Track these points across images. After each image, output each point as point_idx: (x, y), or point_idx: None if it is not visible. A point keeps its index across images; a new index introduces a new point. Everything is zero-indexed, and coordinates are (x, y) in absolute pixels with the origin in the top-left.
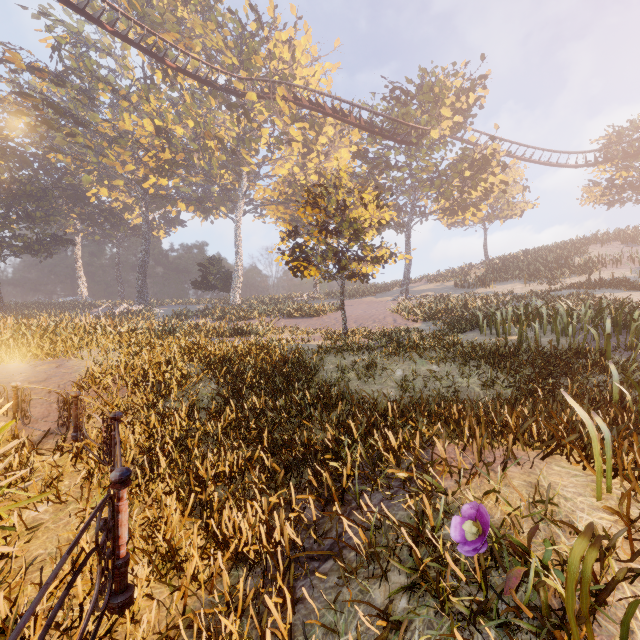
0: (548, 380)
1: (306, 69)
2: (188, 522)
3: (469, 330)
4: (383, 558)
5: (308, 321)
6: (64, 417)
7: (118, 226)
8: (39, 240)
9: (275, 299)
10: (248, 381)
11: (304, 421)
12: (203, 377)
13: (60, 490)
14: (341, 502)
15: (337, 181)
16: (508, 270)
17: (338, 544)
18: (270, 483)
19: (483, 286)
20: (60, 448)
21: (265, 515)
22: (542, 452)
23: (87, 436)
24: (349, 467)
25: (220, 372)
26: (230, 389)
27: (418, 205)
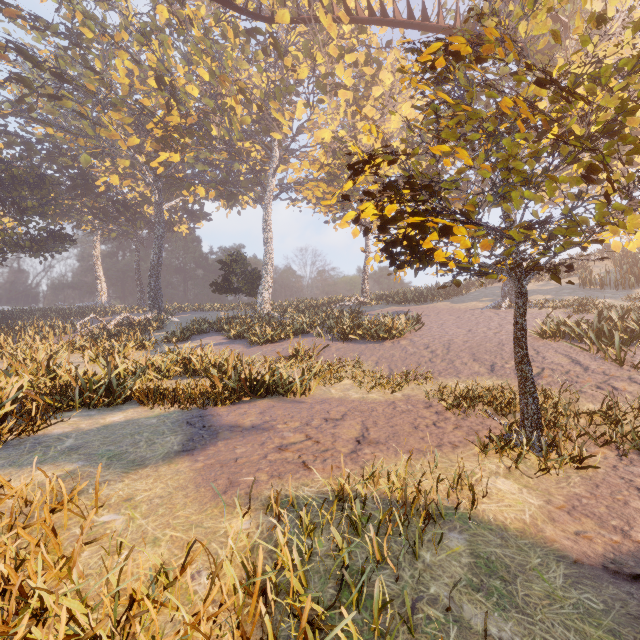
0: None
1: None
2: None
3: None
4: None
5: (377, 349)
6: None
7: (134, 221)
8: (31, 235)
9: (314, 304)
10: None
11: None
12: None
13: None
14: None
15: None
16: None
17: None
18: None
19: (639, 285)
20: None
21: None
22: None
23: None
24: None
25: None
26: None
27: None
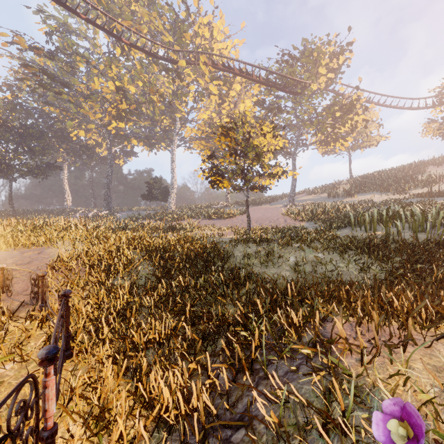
0: (416, 266)
1: (221, 44)
2: (123, 381)
3: (343, 227)
4: (292, 435)
5: (222, 221)
6: (35, 291)
7: (91, 157)
8: (38, 166)
9: (199, 206)
10: (176, 265)
11: (219, 297)
12: (143, 261)
13: (26, 350)
14: (250, 371)
15: (243, 118)
16: (367, 185)
17: (249, 419)
18: (190, 350)
19: (349, 196)
20: (31, 315)
21: (184, 381)
22: (432, 332)
23: (49, 307)
24: (257, 340)
25: (155, 258)
26: (163, 271)
27: (301, 138)
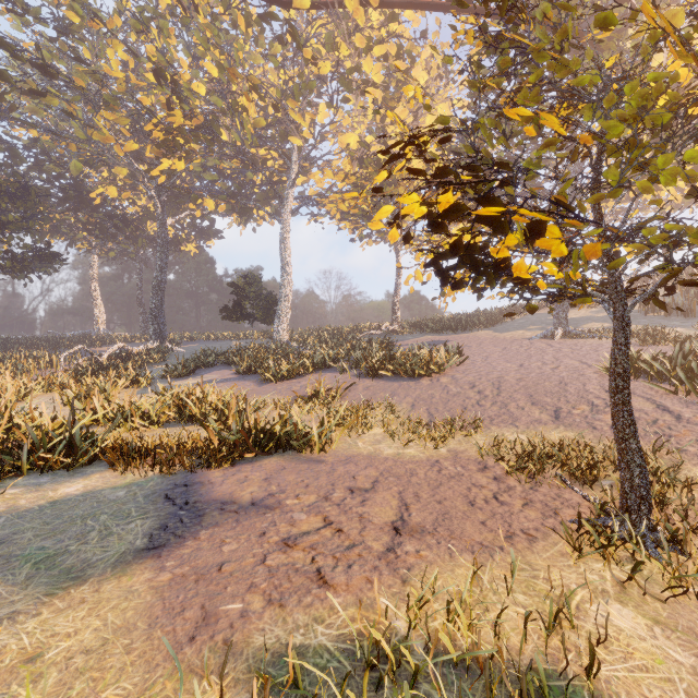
0: None
1: None
2: None
3: None
4: None
5: (412, 388)
6: None
7: (135, 238)
8: (13, 254)
9: (338, 333)
10: None
11: None
12: None
13: None
14: None
15: None
16: None
17: None
18: None
19: None
20: None
21: None
22: None
23: None
24: None
25: None
26: None
27: None
